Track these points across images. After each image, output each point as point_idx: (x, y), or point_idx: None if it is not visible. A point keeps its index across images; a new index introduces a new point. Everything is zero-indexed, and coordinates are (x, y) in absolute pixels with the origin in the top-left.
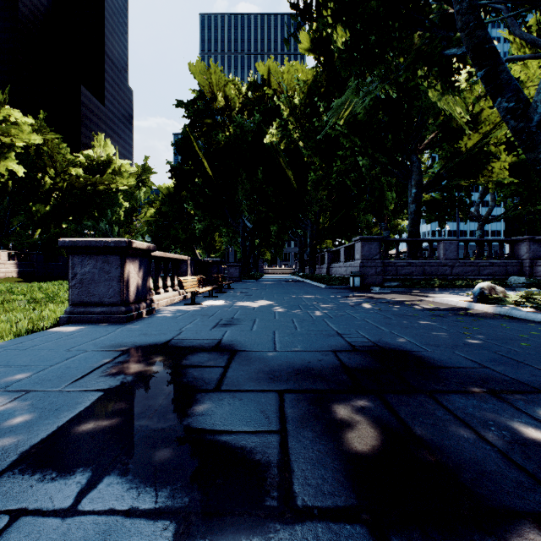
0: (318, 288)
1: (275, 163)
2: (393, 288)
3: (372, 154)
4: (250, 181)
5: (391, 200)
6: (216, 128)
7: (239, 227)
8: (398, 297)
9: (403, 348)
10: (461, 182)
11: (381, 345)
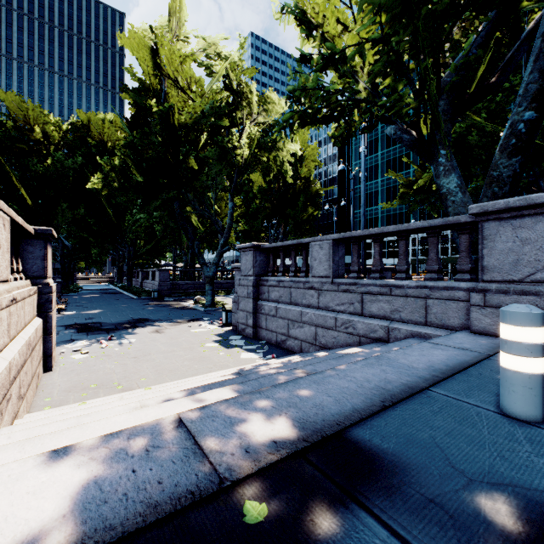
0: (131, 299)
1: (96, 199)
2: (175, 298)
3: (165, 222)
4: (72, 211)
5: (185, 240)
6: (30, 153)
7: (58, 247)
8: (170, 303)
9: (147, 318)
10: (215, 239)
11: (142, 318)
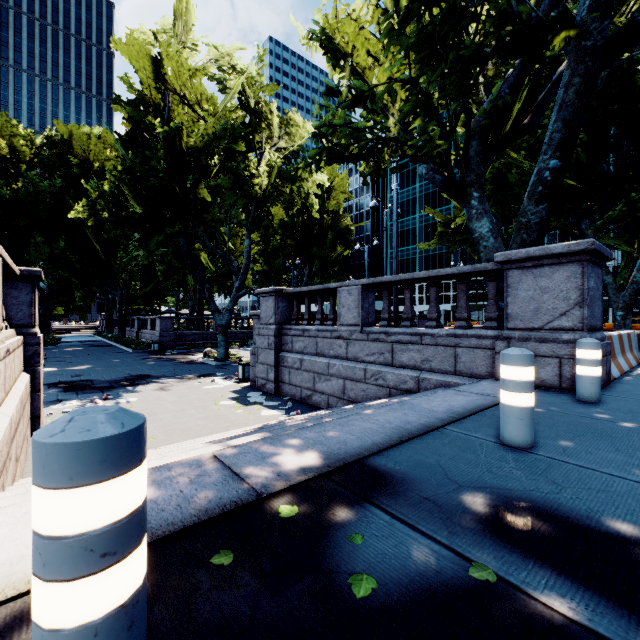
0: (126, 353)
1: (80, 231)
2: (180, 350)
3: (168, 260)
4: (49, 246)
5: (191, 282)
6: None
7: None
8: (174, 357)
9: (148, 374)
10: (228, 281)
11: (142, 374)
